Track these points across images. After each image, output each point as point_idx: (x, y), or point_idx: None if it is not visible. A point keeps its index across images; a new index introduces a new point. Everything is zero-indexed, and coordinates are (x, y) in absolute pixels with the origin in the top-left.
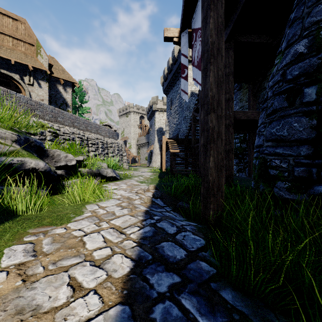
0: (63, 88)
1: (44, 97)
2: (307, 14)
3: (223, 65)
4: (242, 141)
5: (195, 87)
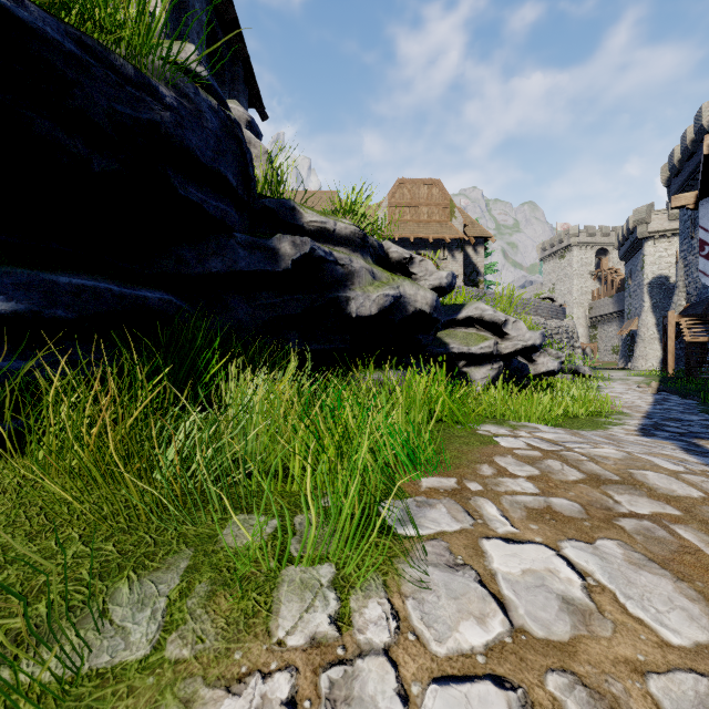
0: (473, 249)
1: (458, 272)
2: None
3: None
4: None
5: None
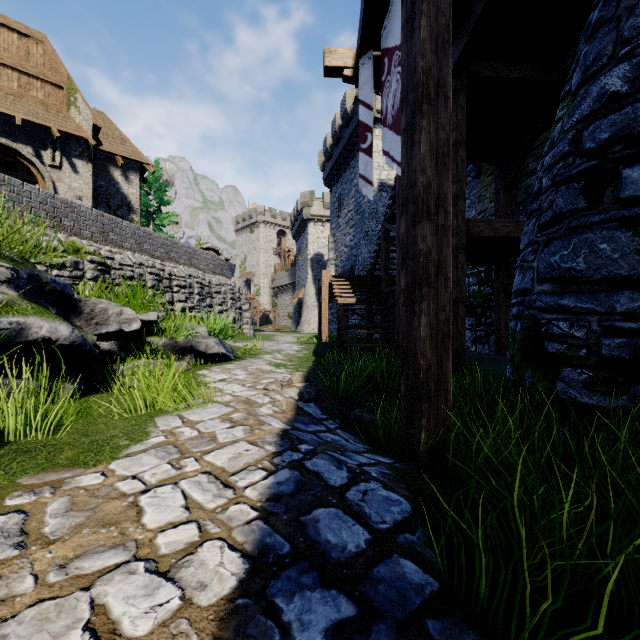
0: (123, 174)
1: (83, 193)
2: (628, 10)
3: (449, 117)
4: (482, 280)
5: (388, 172)
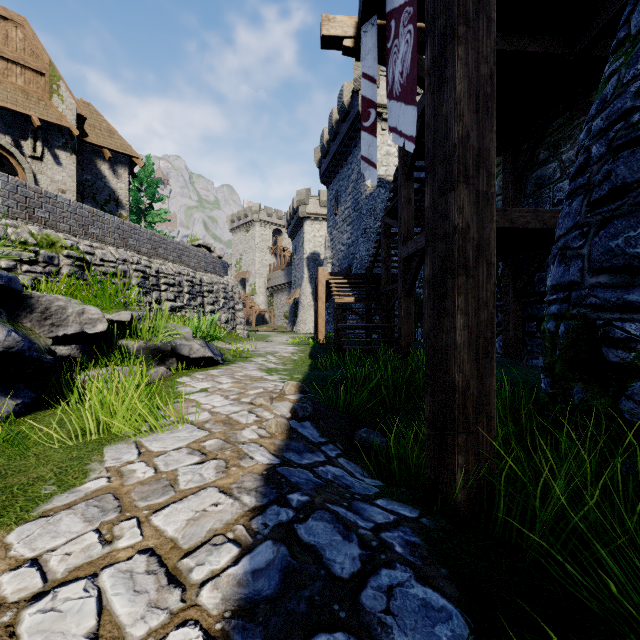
0: (110, 168)
1: (67, 186)
2: None
3: (493, 46)
4: None
5: (386, 168)
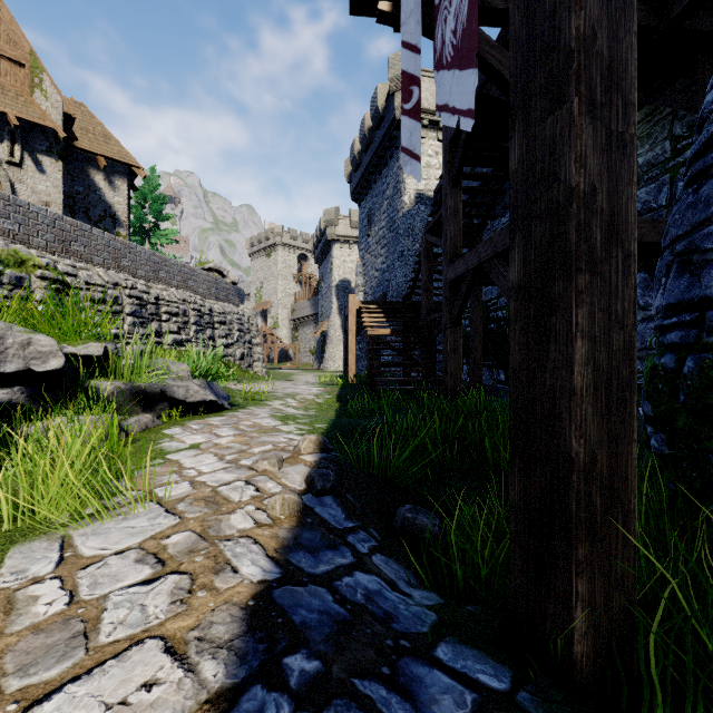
0: (106, 178)
1: (52, 198)
2: None
3: None
4: None
5: (426, 181)
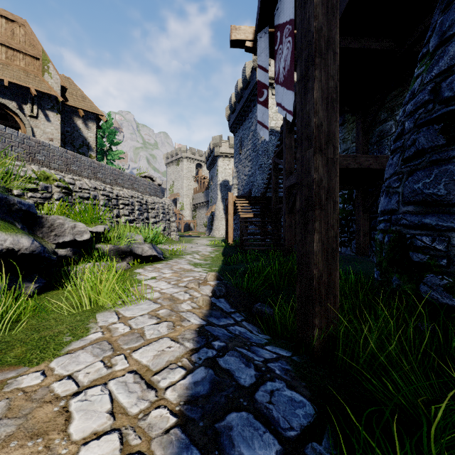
0: (83, 122)
1: (54, 136)
2: None
3: (337, 69)
4: (346, 200)
5: (276, 121)
